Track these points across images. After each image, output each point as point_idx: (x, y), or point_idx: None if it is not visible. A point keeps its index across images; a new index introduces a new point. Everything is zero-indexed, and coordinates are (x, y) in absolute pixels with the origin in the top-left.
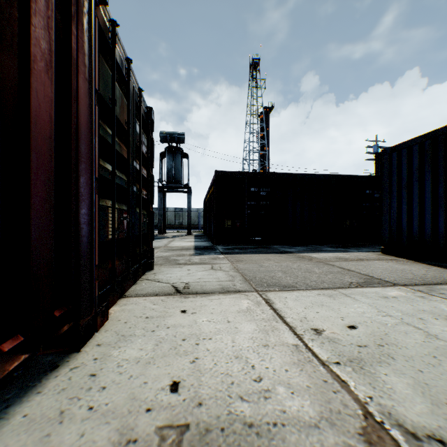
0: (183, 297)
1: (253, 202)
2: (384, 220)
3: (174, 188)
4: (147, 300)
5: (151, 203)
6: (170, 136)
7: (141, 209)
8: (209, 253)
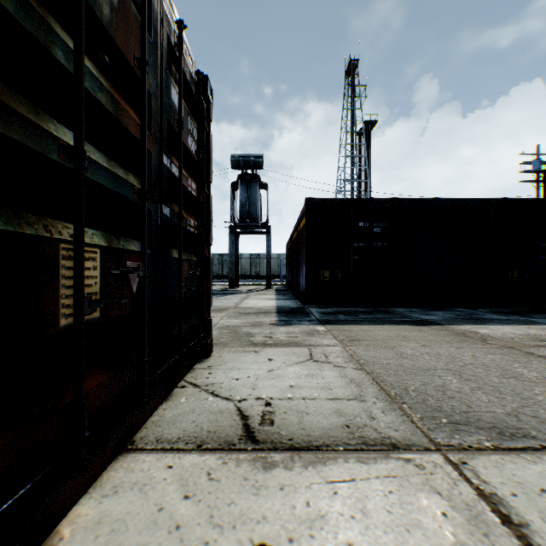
0: (260, 464)
1: (363, 243)
2: None
3: (250, 227)
4: (174, 471)
5: (207, 243)
6: (244, 160)
7: (182, 252)
8: (299, 321)
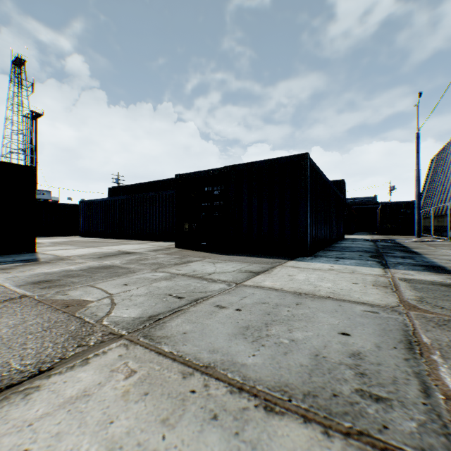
0: None
1: None
2: (80, 225)
3: None
4: None
5: None
6: None
7: None
8: None
